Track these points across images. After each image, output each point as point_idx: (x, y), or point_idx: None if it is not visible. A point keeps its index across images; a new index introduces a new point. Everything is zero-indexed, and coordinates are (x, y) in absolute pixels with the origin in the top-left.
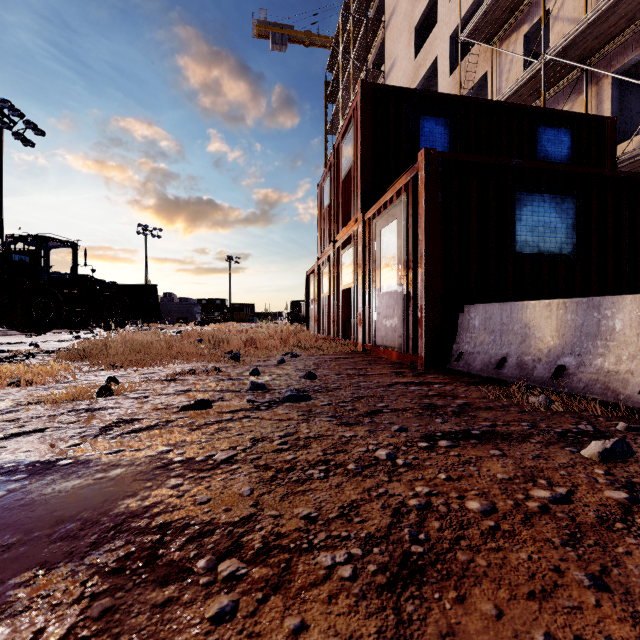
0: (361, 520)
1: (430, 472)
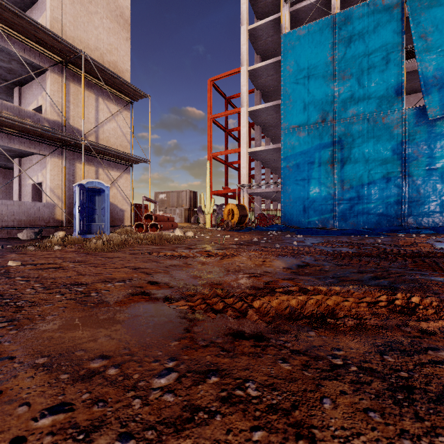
0: (59, 291)
1: (9, 291)
